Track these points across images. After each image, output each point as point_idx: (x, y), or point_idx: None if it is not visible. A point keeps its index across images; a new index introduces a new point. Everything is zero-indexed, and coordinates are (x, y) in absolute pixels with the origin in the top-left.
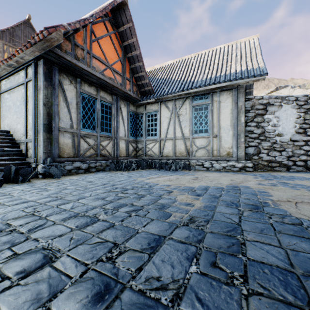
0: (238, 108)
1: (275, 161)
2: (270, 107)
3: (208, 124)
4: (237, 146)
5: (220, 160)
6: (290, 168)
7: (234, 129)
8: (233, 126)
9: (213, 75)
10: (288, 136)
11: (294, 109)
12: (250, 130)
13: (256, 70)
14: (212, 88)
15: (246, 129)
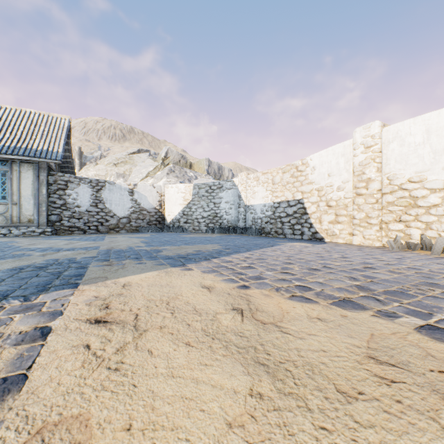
0: (40, 181)
1: (75, 226)
2: (71, 184)
3: (7, 191)
4: (38, 214)
5: (21, 227)
6: (87, 232)
7: (36, 199)
8: (35, 196)
9: (14, 145)
10: (85, 208)
11: (90, 188)
12: (53, 201)
13: (55, 154)
14: (11, 158)
15: (50, 200)
